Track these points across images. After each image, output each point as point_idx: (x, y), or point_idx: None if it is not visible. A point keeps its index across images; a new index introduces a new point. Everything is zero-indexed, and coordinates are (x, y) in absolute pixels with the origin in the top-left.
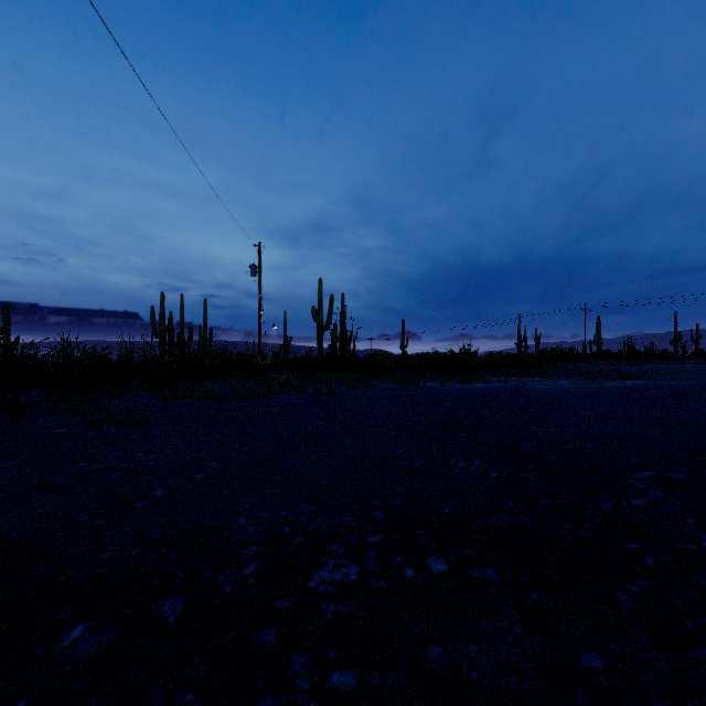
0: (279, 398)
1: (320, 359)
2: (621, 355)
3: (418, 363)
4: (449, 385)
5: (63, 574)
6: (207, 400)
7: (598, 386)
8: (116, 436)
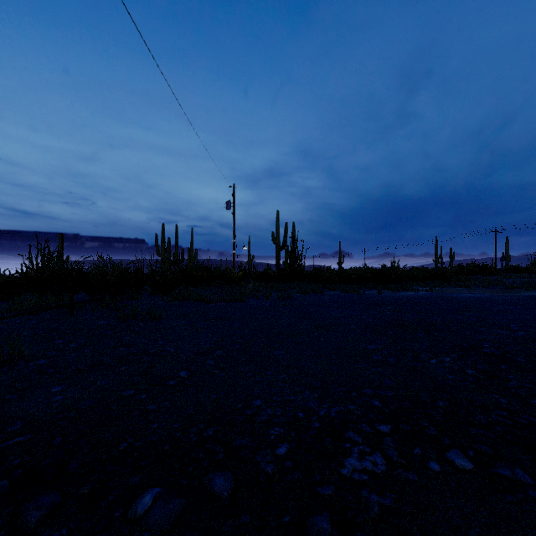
0: (252, 301)
1: (278, 272)
2: (529, 269)
3: (356, 275)
4: (384, 293)
5: (124, 440)
6: (200, 302)
7: (517, 295)
8: (141, 327)
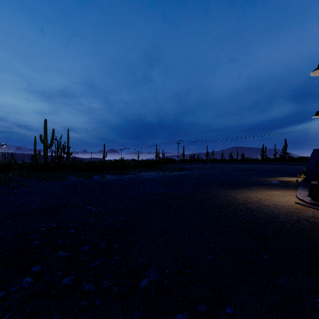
0: None
1: (44, 164)
2: (189, 161)
3: (99, 166)
4: (108, 177)
5: None
6: None
7: (169, 175)
8: None
